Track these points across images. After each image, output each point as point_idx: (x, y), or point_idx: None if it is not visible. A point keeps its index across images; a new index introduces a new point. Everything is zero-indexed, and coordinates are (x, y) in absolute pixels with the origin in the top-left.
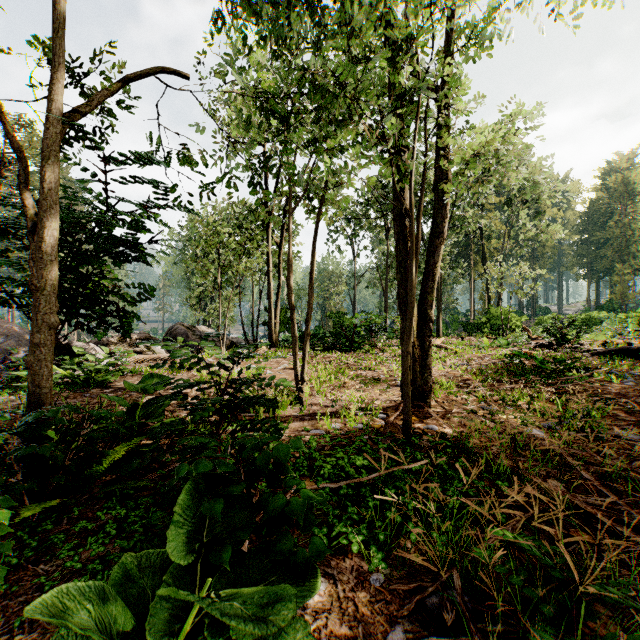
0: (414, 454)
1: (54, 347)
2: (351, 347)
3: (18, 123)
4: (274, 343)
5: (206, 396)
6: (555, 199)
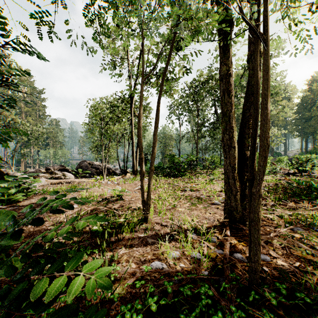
0: None
1: None
2: (179, 174)
3: (3, 56)
4: (135, 172)
5: None
6: (288, 94)
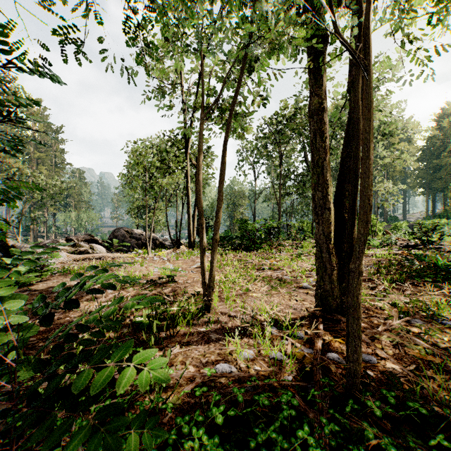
0: (386, 449)
1: (2, 248)
2: (254, 247)
3: (5, 79)
4: (192, 243)
5: (84, 321)
6: (407, 133)
